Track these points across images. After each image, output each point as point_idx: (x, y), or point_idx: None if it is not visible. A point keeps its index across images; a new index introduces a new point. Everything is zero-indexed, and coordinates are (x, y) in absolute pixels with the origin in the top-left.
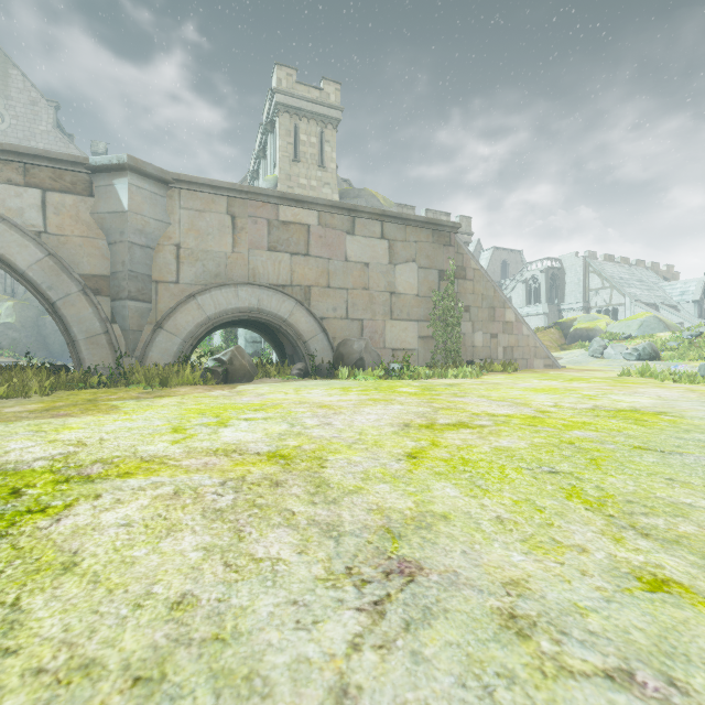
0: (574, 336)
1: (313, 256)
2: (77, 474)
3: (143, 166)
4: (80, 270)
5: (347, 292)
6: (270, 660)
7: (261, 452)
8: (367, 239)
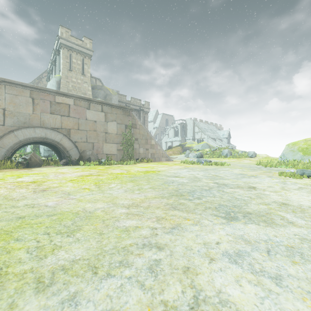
0: (184, 149)
1: (71, 117)
2: None
3: None
4: None
5: (87, 132)
6: (14, 196)
7: (28, 181)
8: (95, 111)
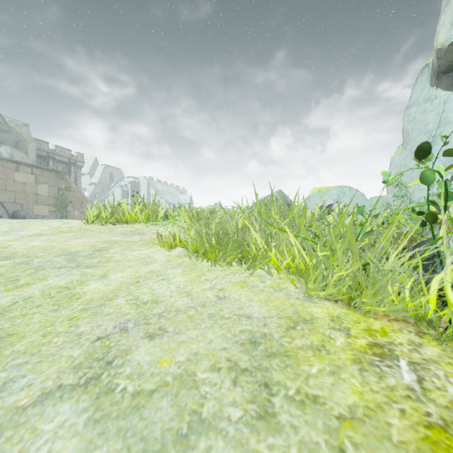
0: None
1: None
2: None
3: None
4: None
5: (15, 193)
6: None
7: None
8: (25, 174)
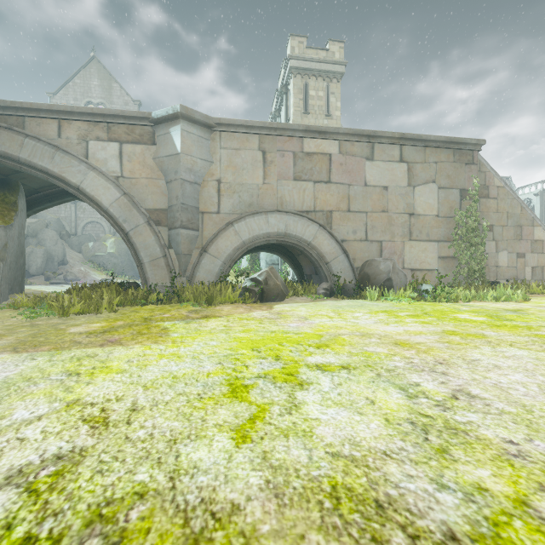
0: None
1: (334, 182)
2: None
3: (192, 114)
4: (146, 205)
5: (366, 215)
6: None
7: (455, 528)
8: (386, 163)
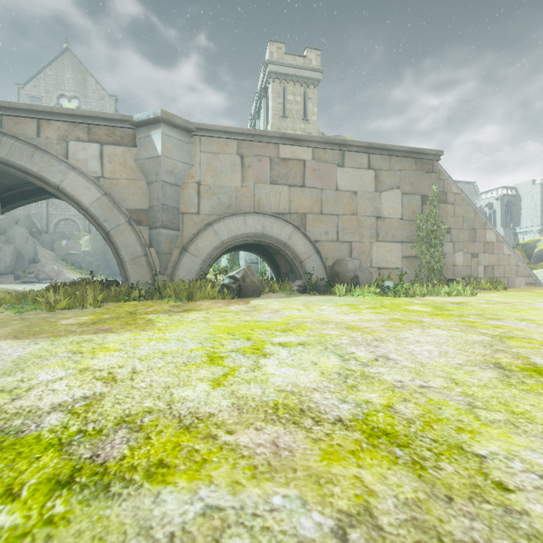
0: (540, 256)
1: (308, 187)
2: (90, 457)
3: (173, 119)
4: (127, 206)
5: (337, 218)
6: None
7: (343, 417)
8: (355, 170)
